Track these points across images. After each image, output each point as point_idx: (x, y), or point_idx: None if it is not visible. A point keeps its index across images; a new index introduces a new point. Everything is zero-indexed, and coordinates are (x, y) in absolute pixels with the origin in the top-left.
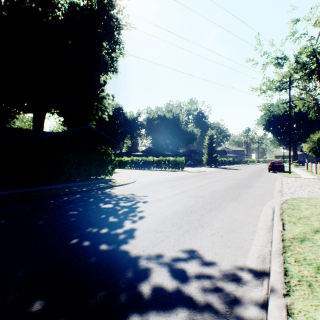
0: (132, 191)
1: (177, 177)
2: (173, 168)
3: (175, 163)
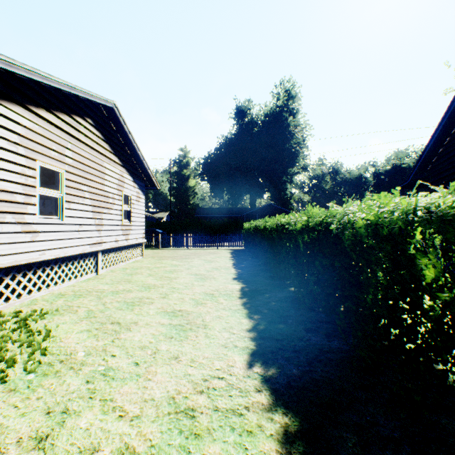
0: None
1: None
2: None
3: None
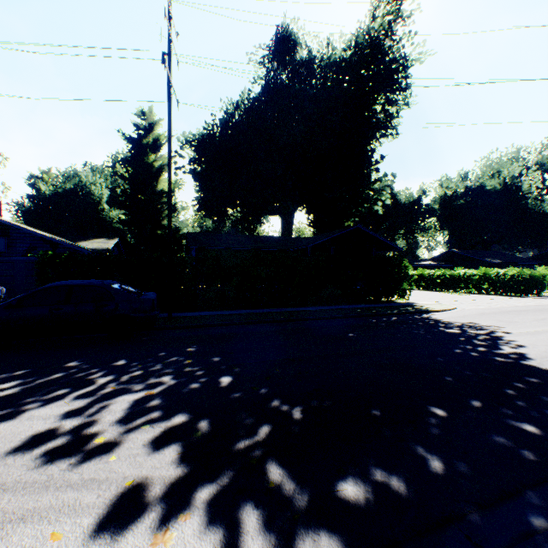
0: (468, 320)
1: (537, 306)
2: (516, 291)
3: (520, 281)
